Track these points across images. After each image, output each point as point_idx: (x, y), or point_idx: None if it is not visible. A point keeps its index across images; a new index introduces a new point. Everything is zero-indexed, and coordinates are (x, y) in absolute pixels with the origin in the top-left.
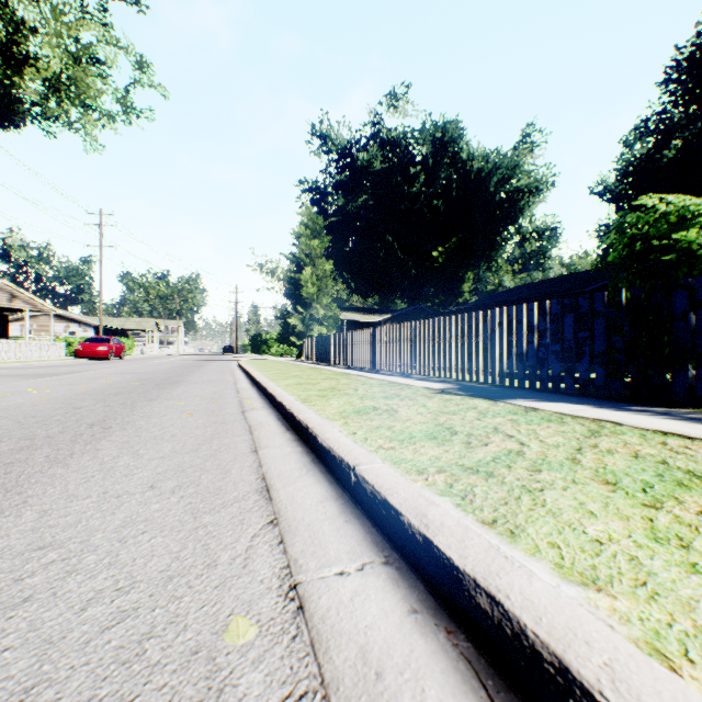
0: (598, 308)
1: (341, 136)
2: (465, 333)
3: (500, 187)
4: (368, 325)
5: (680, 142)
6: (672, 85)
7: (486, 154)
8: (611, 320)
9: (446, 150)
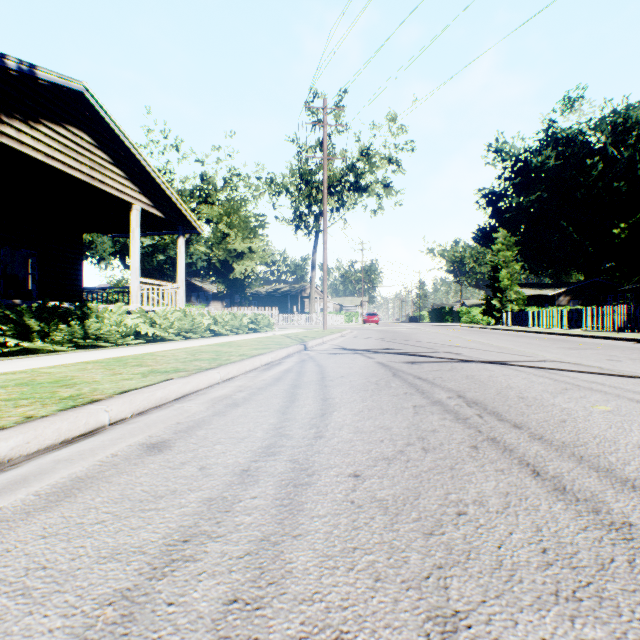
0: None
1: (515, 148)
2: (604, 314)
3: None
4: (539, 298)
5: None
6: None
7: None
8: None
9: (629, 134)
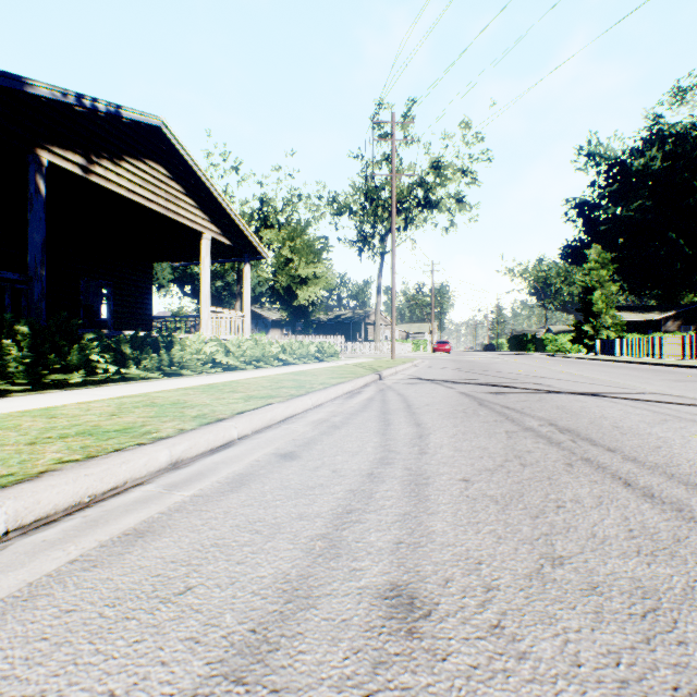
0: None
1: (611, 150)
2: None
3: None
4: (642, 322)
5: None
6: None
7: None
8: None
9: None
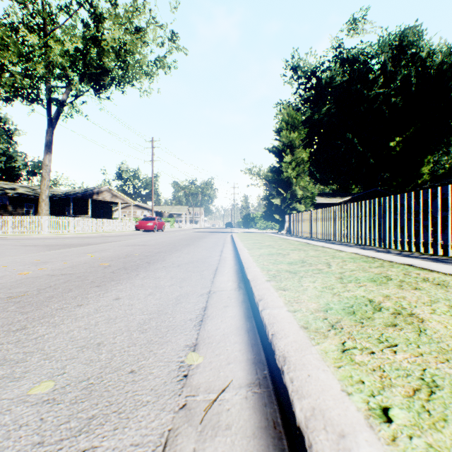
0: None
1: (308, 63)
2: None
3: None
4: (329, 206)
5: None
6: None
7: (449, 45)
8: None
9: (404, 53)
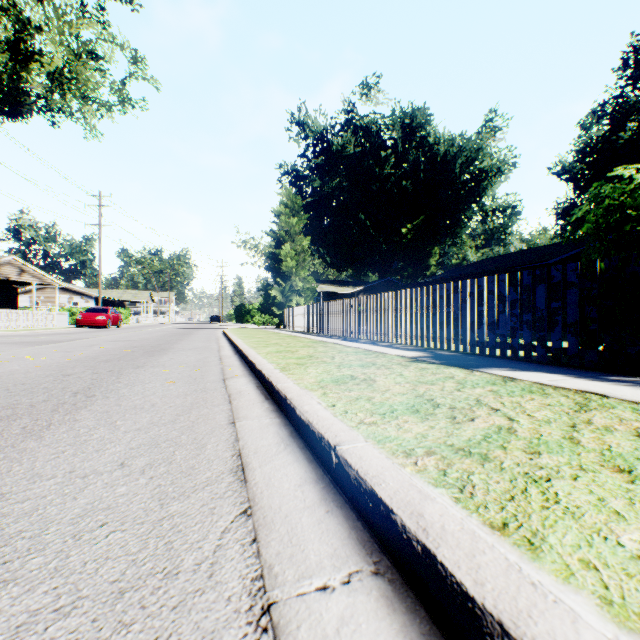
0: (571, 279)
1: (318, 123)
2: (436, 304)
3: (465, 168)
4: (342, 296)
5: (635, 124)
6: (630, 69)
7: (451, 138)
8: (585, 290)
9: (415, 135)
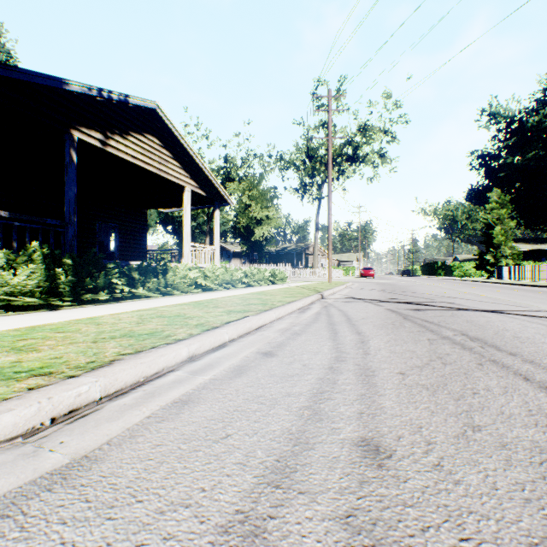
0: None
1: (509, 110)
2: None
3: None
4: (536, 252)
5: None
6: None
7: None
8: None
9: None
